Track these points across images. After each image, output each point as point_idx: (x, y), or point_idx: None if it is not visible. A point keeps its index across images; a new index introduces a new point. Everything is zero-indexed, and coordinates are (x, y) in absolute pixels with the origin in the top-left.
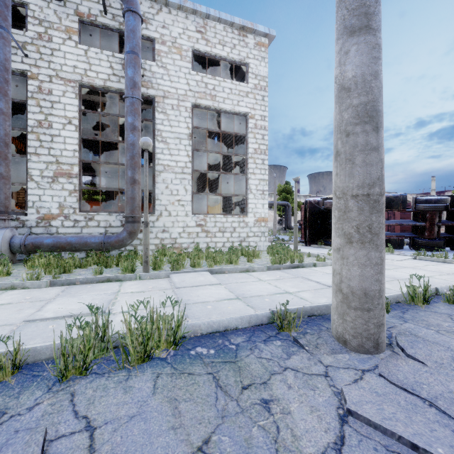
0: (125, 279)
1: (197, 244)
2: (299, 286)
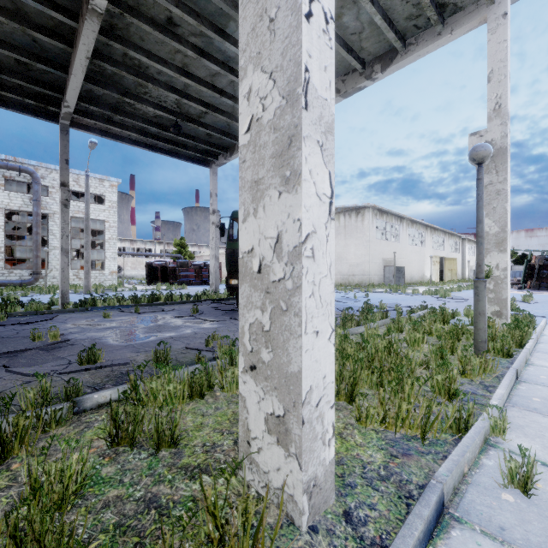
0: None
1: (74, 284)
2: None
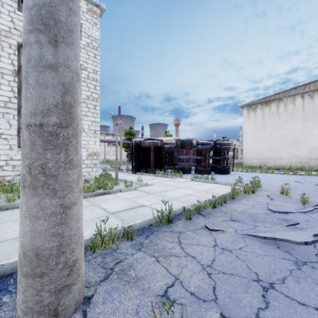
0: None
1: None
2: None
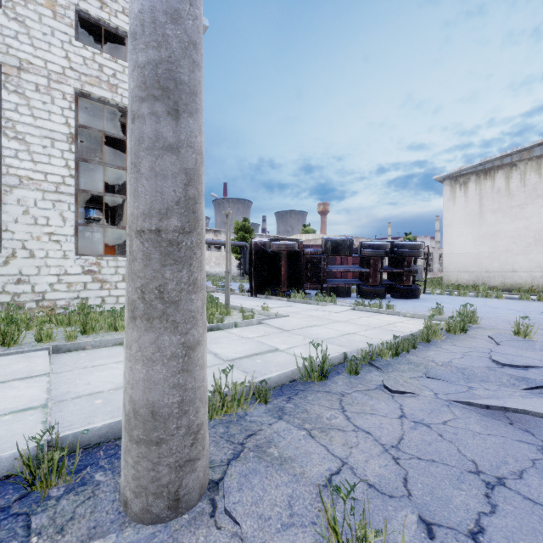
0: None
1: (85, 300)
2: None
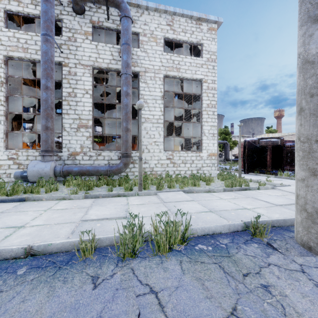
0: (128, 195)
1: (167, 171)
2: (252, 204)
